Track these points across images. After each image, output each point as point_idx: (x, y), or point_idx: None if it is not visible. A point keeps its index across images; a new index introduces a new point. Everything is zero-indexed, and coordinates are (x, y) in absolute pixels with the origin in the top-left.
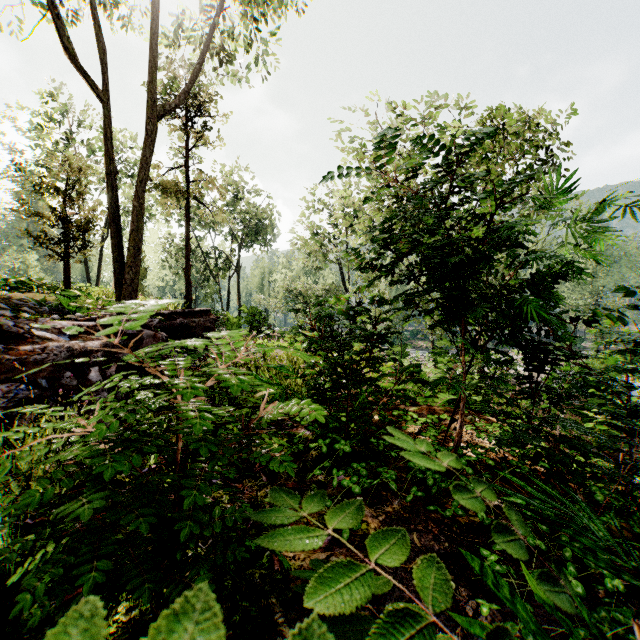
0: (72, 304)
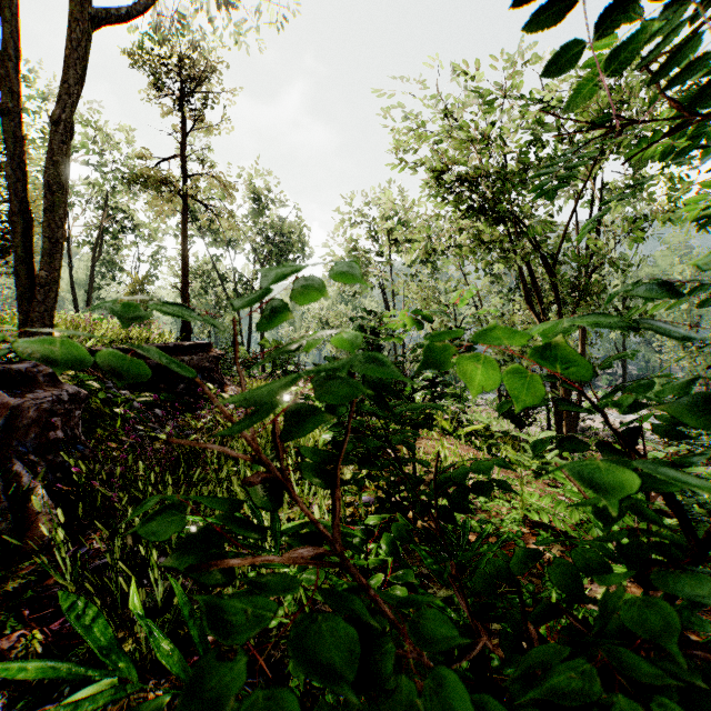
0: None
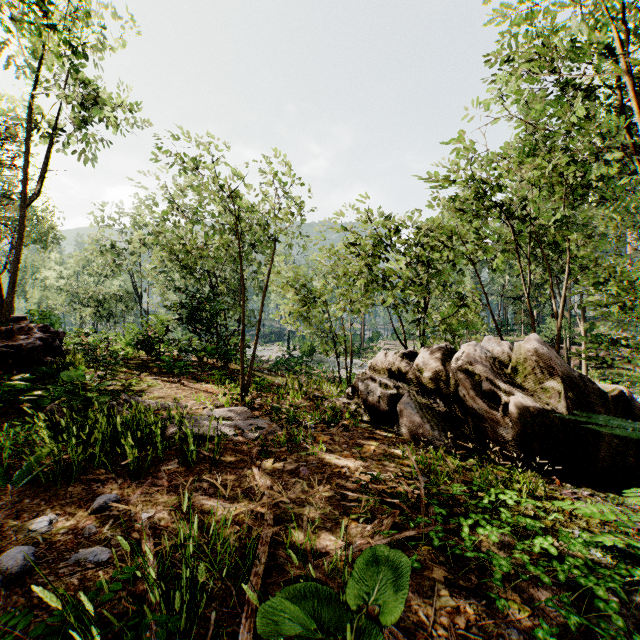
0: None
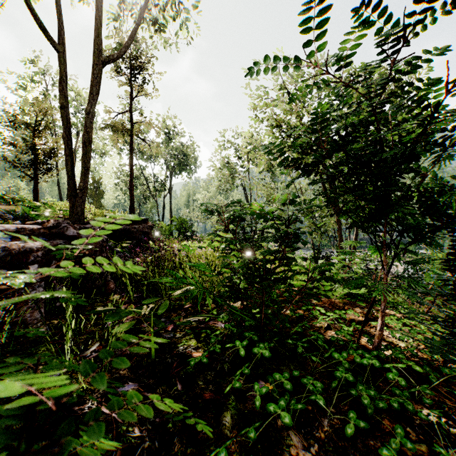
0: (32, 212)
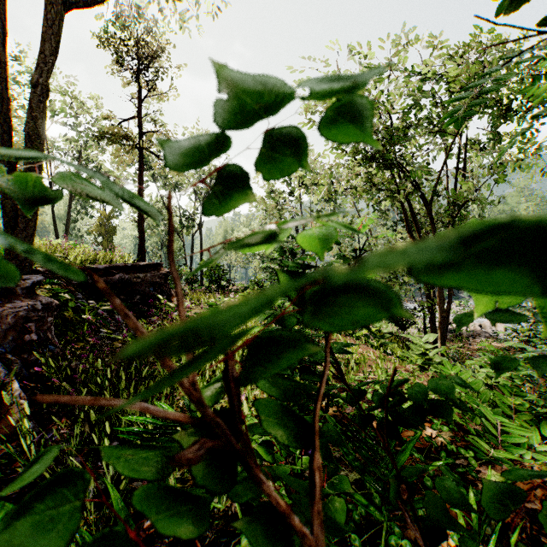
0: None
